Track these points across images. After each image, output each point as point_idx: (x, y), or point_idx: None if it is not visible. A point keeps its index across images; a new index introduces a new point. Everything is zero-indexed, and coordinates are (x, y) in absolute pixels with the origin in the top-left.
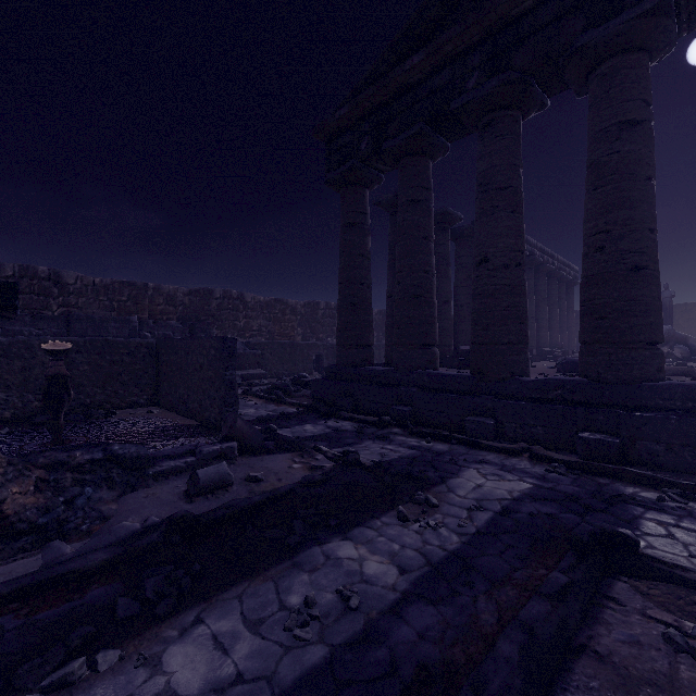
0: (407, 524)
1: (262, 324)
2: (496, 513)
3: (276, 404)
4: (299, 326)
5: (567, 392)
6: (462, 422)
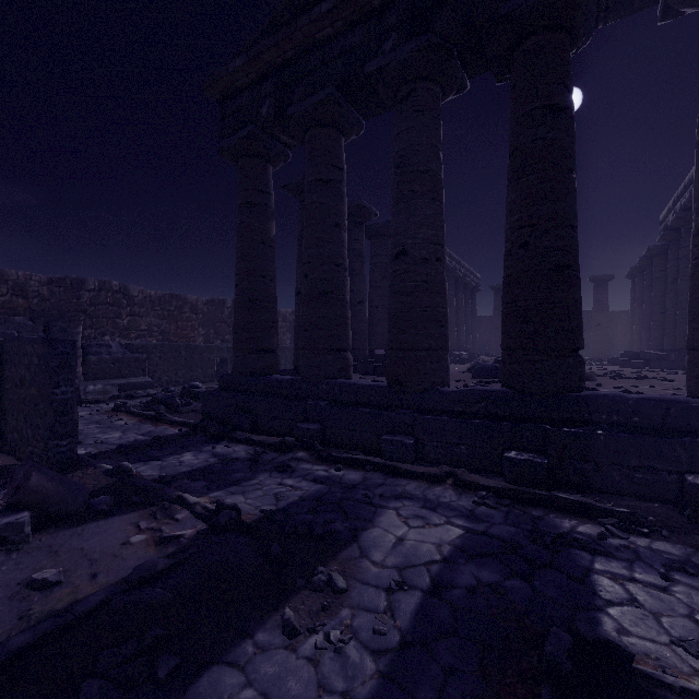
0: (296, 641)
1: (153, 323)
2: (425, 594)
3: (155, 423)
4: (201, 326)
5: (491, 404)
6: (378, 441)
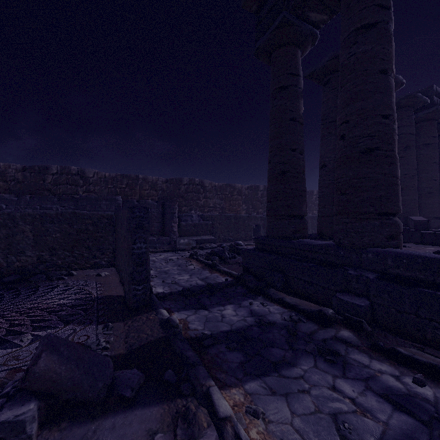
0: None
1: (216, 202)
2: None
3: (211, 270)
4: (244, 204)
5: None
6: None
